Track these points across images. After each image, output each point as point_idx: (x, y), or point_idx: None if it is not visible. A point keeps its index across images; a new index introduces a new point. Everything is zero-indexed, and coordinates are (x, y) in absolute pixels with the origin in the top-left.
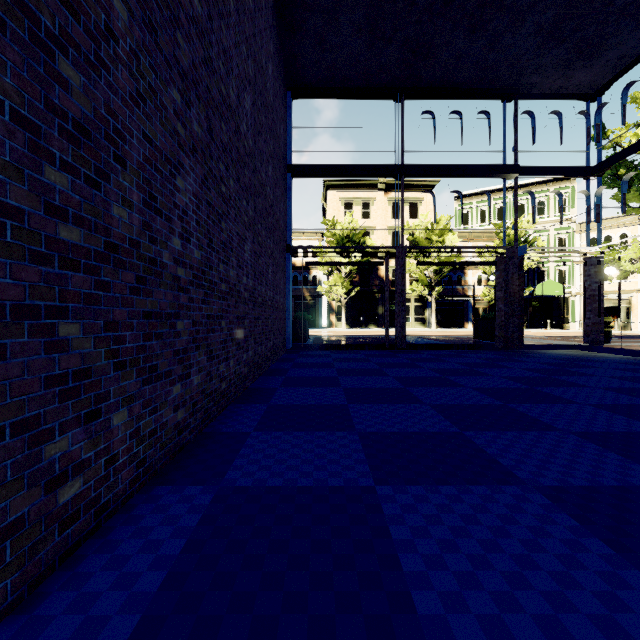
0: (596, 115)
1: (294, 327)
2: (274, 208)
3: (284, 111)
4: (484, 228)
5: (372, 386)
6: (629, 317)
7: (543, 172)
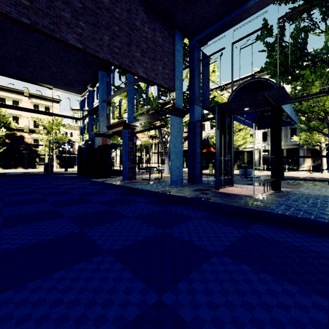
0: (81, 102)
1: None
2: None
3: None
4: None
5: None
6: None
7: (63, 116)
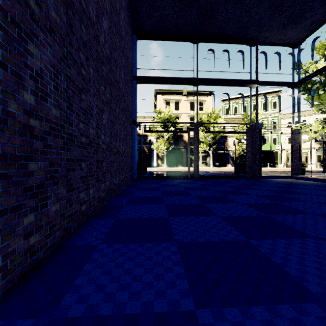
0: (298, 55)
1: (138, 166)
2: (125, 97)
3: (132, 45)
4: (236, 116)
5: (183, 203)
6: (307, 161)
7: (271, 84)
